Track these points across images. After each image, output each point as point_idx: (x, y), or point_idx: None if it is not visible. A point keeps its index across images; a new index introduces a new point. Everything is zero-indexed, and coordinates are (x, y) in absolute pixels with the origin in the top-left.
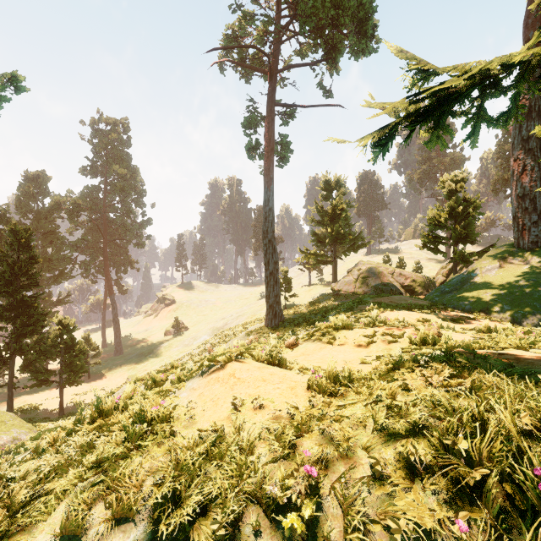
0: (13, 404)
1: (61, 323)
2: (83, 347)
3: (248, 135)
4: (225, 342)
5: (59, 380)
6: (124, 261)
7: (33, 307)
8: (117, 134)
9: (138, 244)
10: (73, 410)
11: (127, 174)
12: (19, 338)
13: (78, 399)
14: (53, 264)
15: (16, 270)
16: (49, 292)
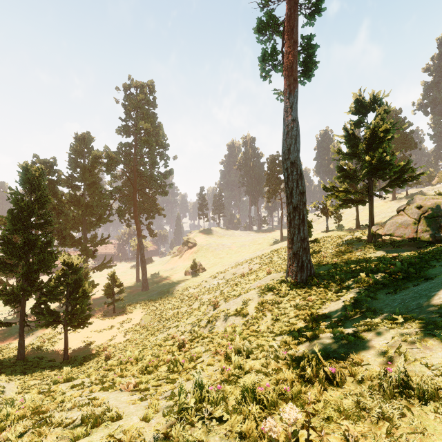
0: (23, 342)
1: (65, 263)
2: (86, 289)
3: (262, 42)
4: (233, 296)
5: (64, 322)
6: (152, 208)
7: (38, 245)
8: (143, 95)
9: (162, 193)
10: (80, 352)
11: (152, 131)
12: (29, 276)
13: (92, 337)
14: (95, 210)
15: (24, 207)
16: (95, 233)
